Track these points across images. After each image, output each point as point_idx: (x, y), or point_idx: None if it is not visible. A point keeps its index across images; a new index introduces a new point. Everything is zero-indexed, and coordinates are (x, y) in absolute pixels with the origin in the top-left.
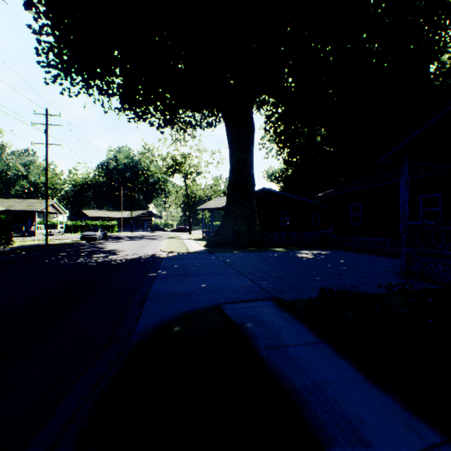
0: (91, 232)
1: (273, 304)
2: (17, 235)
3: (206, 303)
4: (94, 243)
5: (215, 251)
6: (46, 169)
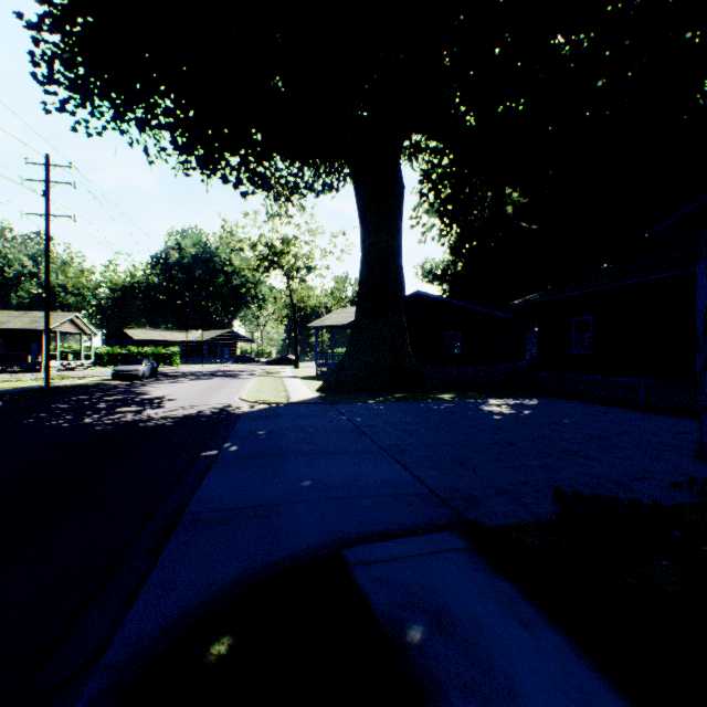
0: (131, 365)
1: (465, 543)
2: (13, 370)
3: (309, 539)
4: (133, 384)
5: (337, 401)
6: (47, 258)
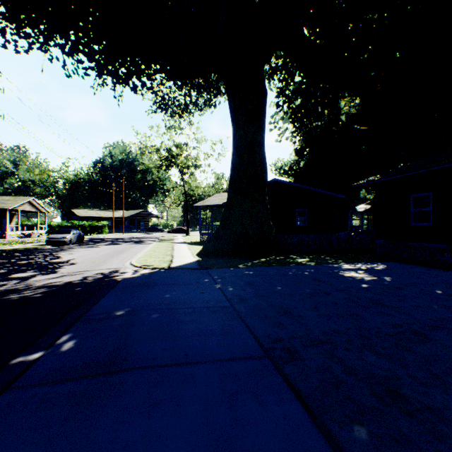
0: (61, 234)
1: None
2: None
3: None
4: (58, 249)
5: (212, 265)
6: None
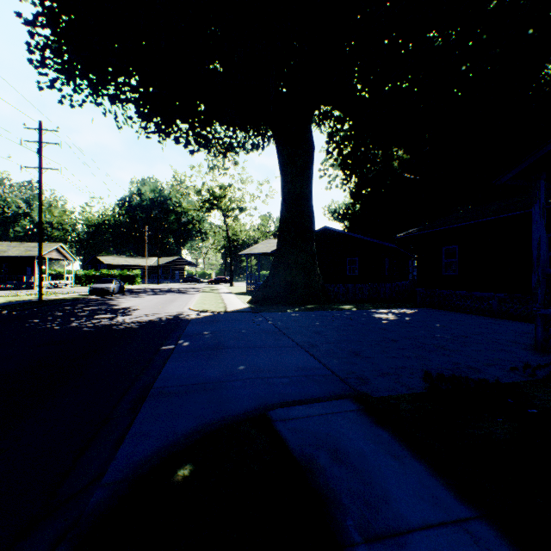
0: (103, 284)
1: (357, 407)
2: (12, 288)
3: (244, 404)
4: (106, 298)
5: (263, 310)
6: (40, 201)
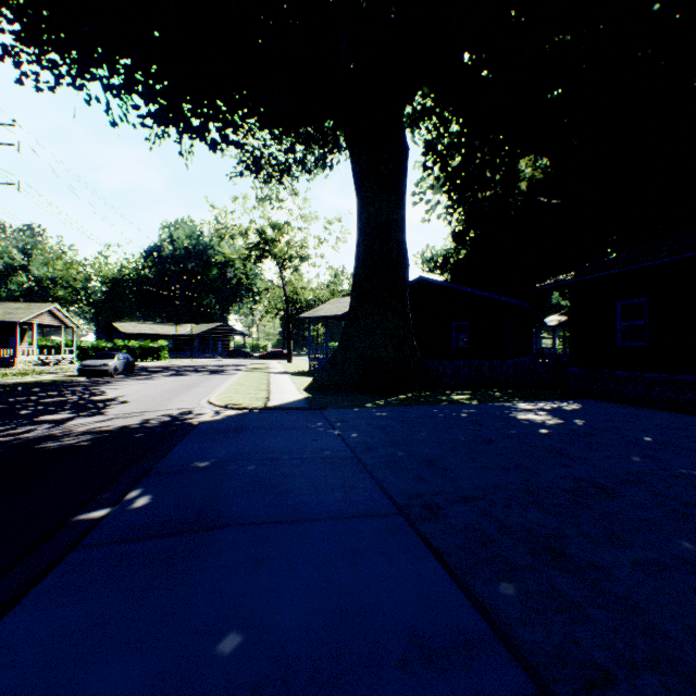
0: (100, 360)
1: None
2: None
3: None
4: (98, 381)
5: (327, 404)
6: None
